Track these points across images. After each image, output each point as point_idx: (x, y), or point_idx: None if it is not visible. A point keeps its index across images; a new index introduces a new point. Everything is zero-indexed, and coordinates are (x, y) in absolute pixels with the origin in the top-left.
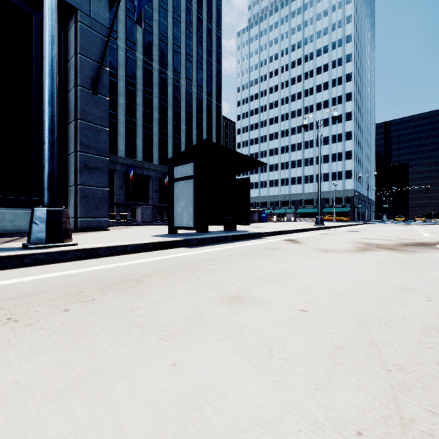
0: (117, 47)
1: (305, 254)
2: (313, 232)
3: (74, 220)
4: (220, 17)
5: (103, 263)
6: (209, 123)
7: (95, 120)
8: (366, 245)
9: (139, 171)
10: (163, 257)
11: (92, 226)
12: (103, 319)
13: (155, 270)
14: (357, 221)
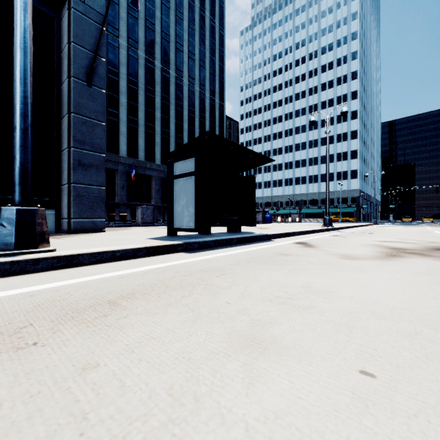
0: (119, 45)
1: (326, 262)
2: (323, 234)
3: (67, 221)
4: (223, 15)
5: (81, 274)
6: (212, 123)
7: (90, 114)
8: (390, 249)
9: (141, 171)
10: (157, 266)
11: (87, 227)
12: (27, 395)
13: (142, 286)
14: (363, 221)
